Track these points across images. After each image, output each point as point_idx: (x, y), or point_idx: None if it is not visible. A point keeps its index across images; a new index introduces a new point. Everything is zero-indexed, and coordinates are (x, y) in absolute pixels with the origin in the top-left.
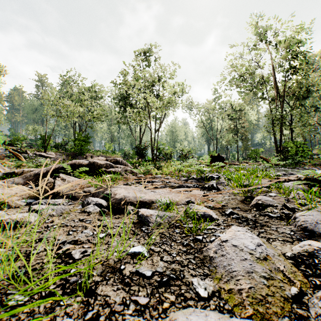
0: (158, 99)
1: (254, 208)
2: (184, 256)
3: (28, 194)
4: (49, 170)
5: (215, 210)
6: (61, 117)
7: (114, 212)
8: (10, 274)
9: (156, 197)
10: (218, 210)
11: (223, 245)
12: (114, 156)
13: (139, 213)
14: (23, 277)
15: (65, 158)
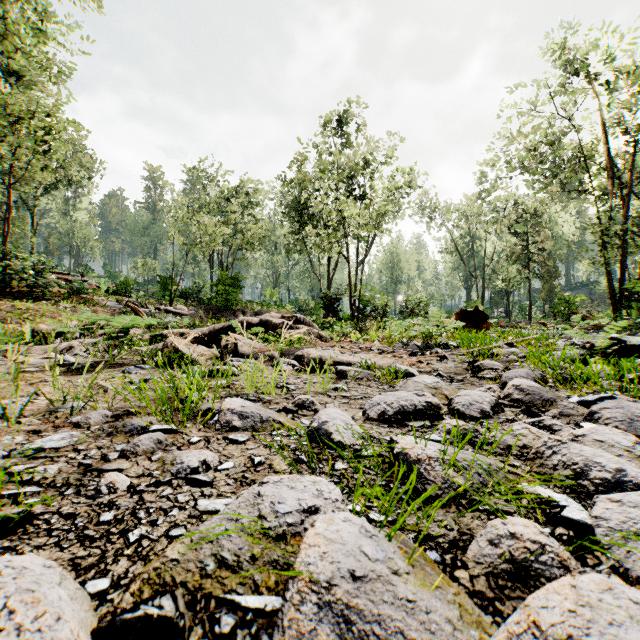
0: (362, 203)
1: (469, 371)
2: (376, 392)
3: (209, 355)
4: (212, 331)
5: (424, 373)
6: (196, 245)
7: (310, 372)
8: (262, 384)
9: (355, 359)
10: (427, 373)
11: (407, 381)
12: (281, 312)
13: (338, 369)
14: (269, 388)
15: (203, 316)
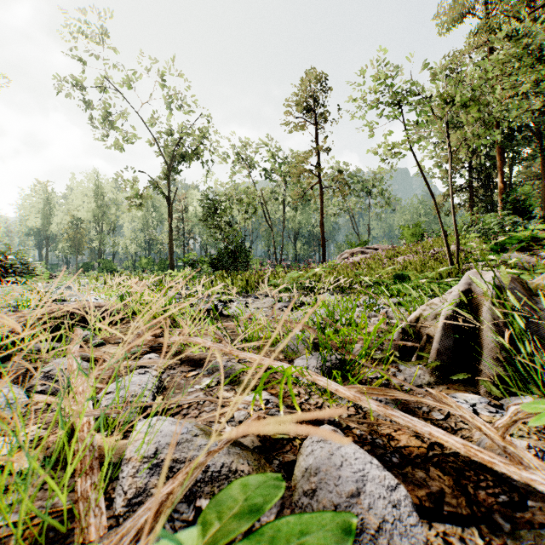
0: None
1: None
2: None
3: None
4: None
5: None
6: None
7: None
8: None
9: None
10: None
11: None
12: None
13: None
14: None
15: None
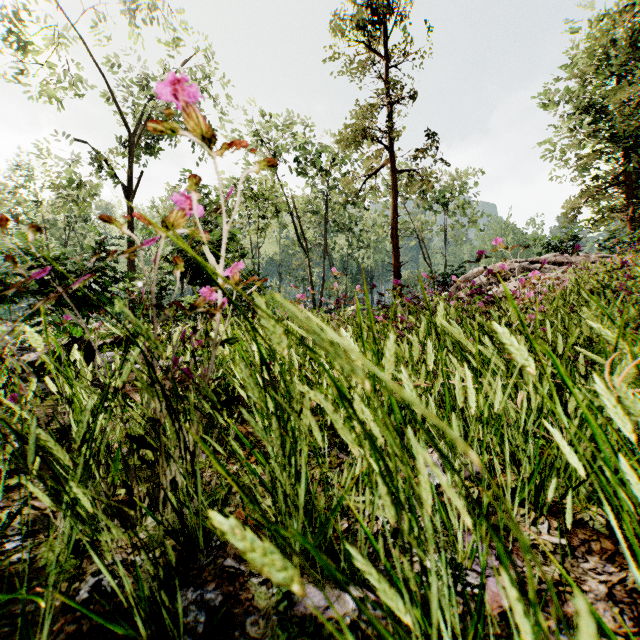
0: None
1: None
2: None
3: None
4: None
5: None
6: None
7: None
8: None
9: None
10: None
11: None
12: None
13: None
14: None
15: None
